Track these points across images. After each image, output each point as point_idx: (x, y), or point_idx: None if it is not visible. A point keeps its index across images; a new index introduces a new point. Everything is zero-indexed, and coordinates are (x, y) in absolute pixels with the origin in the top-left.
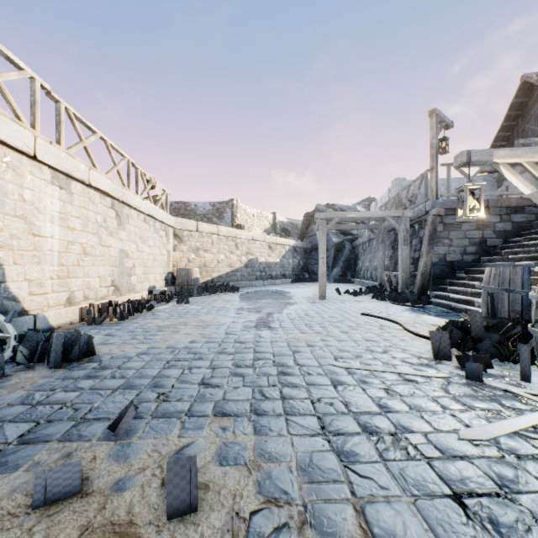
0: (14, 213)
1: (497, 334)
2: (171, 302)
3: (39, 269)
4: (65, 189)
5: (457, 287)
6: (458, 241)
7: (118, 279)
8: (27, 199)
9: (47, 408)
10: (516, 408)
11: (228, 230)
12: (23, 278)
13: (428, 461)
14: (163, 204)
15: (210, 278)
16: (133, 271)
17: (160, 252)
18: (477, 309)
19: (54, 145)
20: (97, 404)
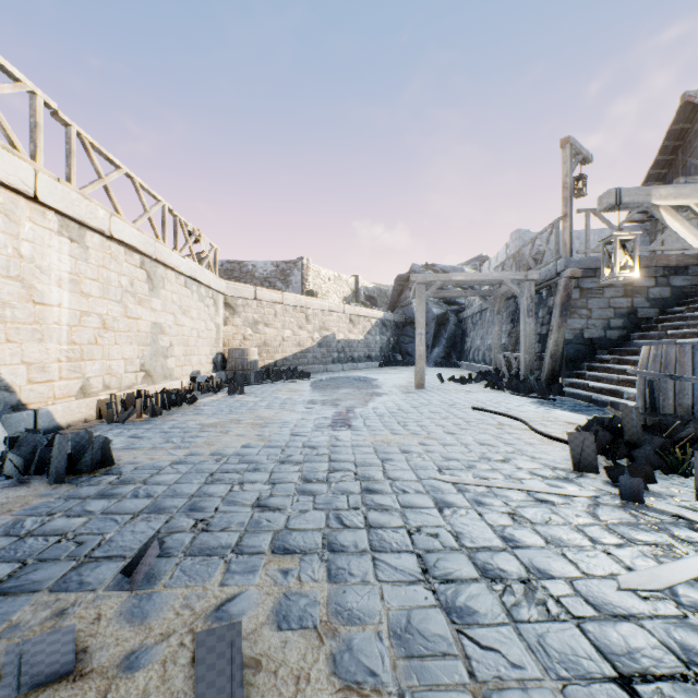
0: (7, 272)
1: (660, 437)
2: (221, 392)
3: (41, 348)
4: (78, 242)
5: (599, 372)
6: (600, 312)
7: (150, 362)
8: (25, 255)
9: (40, 541)
10: (695, 543)
11: (296, 298)
12: (19, 361)
13: (578, 622)
14: (210, 264)
15: (272, 361)
16: (170, 352)
17: (206, 327)
18: (626, 402)
19: (62, 182)
20: (110, 536)
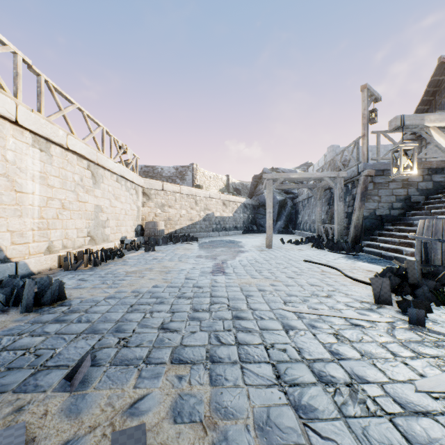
0: None
1: (433, 281)
2: (140, 250)
3: (20, 221)
4: (45, 152)
5: (386, 237)
6: (386, 198)
7: (94, 230)
8: (9, 159)
9: (10, 354)
10: None
11: (189, 189)
12: (5, 229)
13: (390, 418)
14: (133, 167)
15: (174, 230)
16: (107, 224)
17: (130, 208)
18: (405, 257)
19: (35, 112)
20: (59, 350)
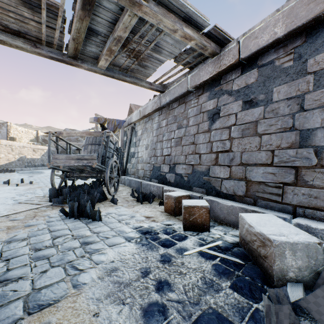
0: None
1: None
2: None
3: None
4: None
5: None
6: None
7: None
8: None
9: None
10: None
11: (7, 142)
12: None
13: None
14: None
15: None
16: None
17: None
18: None
19: None
20: None
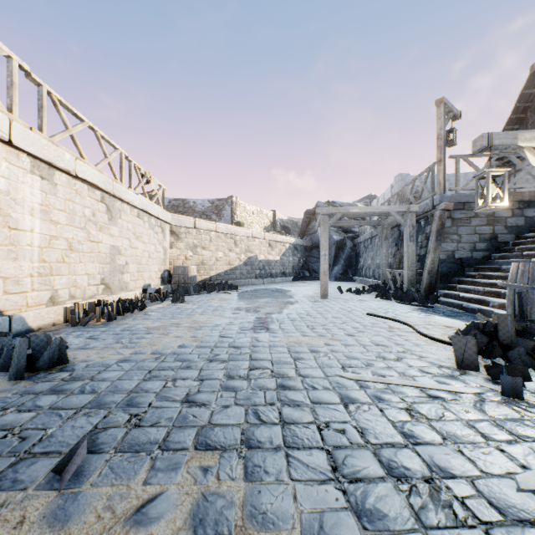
0: None
1: (531, 340)
2: (166, 301)
3: (16, 265)
4: (48, 179)
5: (467, 285)
6: (467, 237)
7: (109, 277)
8: (1, 189)
9: None
10: None
11: (226, 227)
12: None
13: (486, 529)
14: (159, 200)
15: (208, 276)
16: (125, 269)
17: (155, 249)
18: (492, 309)
19: (34, 131)
20: (52, 431)
